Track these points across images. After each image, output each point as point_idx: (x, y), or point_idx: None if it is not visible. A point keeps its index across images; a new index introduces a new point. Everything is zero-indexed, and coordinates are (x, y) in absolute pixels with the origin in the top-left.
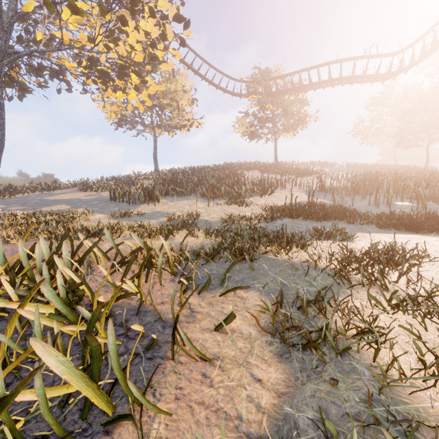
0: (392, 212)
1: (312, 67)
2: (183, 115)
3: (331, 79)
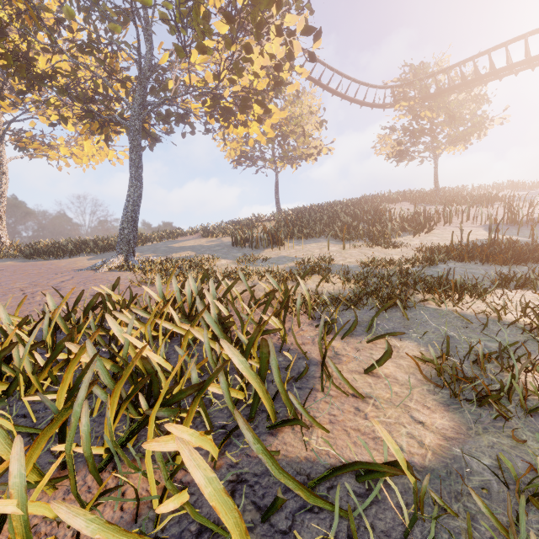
0: None
1: (496, 47)
2: (309, 142)
3: (530, 58)
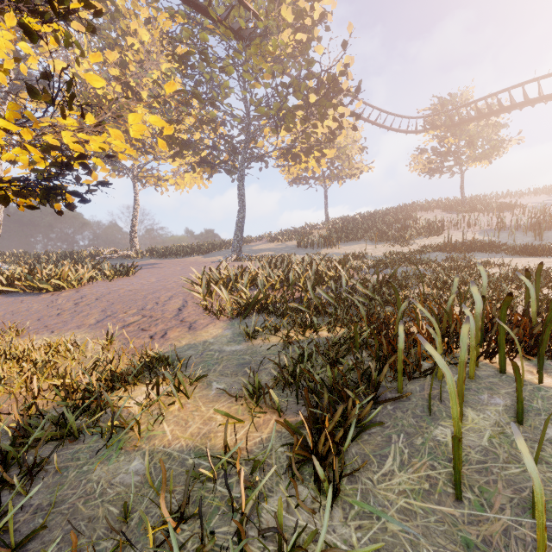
0: (527, 244)
1: (501, 91)
2: (353, 165)
3: (527, 101)
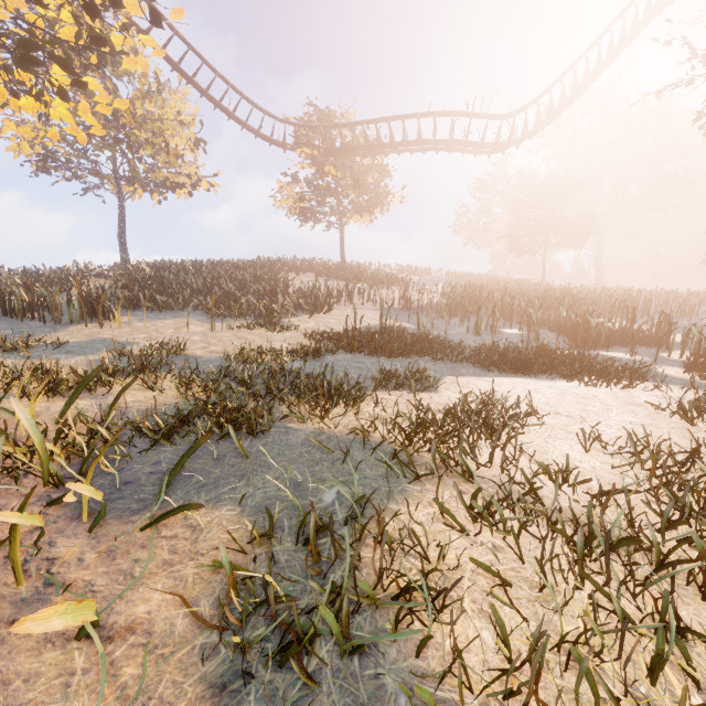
0: (495, 344)
1: (395, 117)
2: (178, 165)
3: (422, 141)
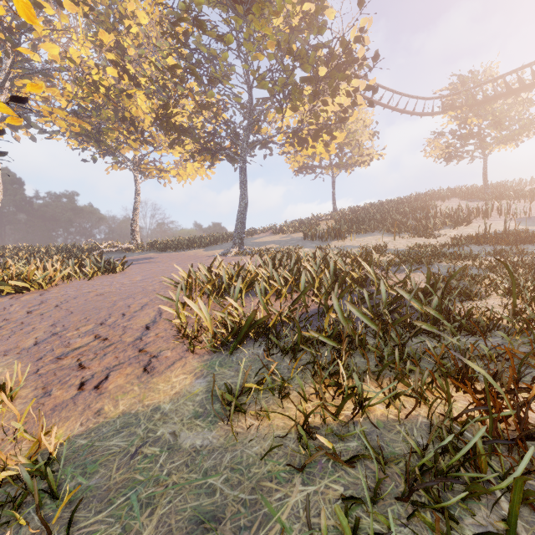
0: None
1: None
2: (363, 152)
3: None
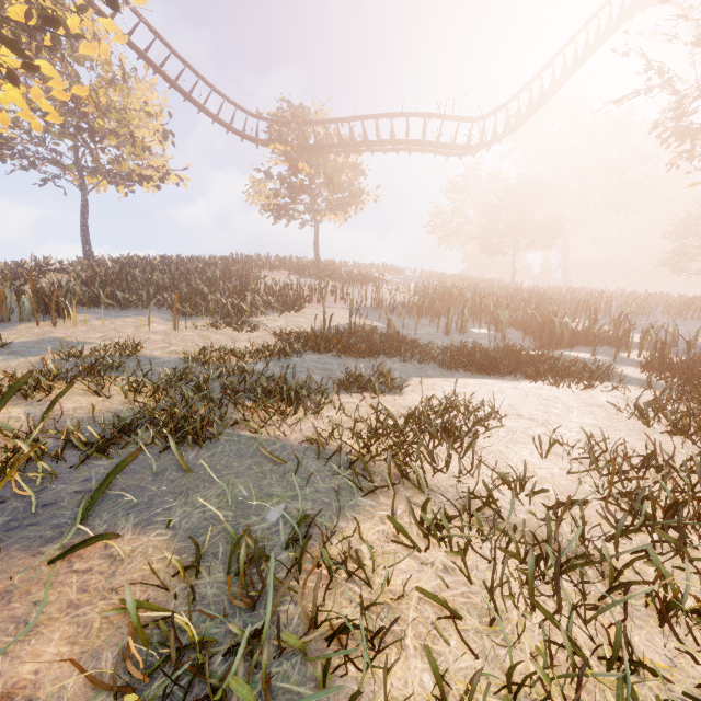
0: (462, 345)
1: (368, 116)
2: (144, 157)
3: (395, 140)
